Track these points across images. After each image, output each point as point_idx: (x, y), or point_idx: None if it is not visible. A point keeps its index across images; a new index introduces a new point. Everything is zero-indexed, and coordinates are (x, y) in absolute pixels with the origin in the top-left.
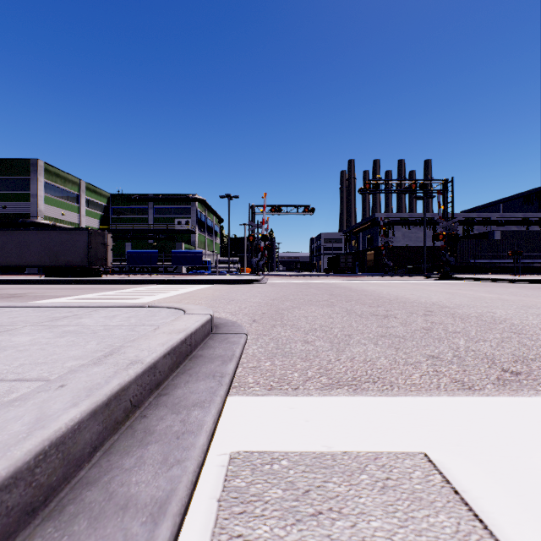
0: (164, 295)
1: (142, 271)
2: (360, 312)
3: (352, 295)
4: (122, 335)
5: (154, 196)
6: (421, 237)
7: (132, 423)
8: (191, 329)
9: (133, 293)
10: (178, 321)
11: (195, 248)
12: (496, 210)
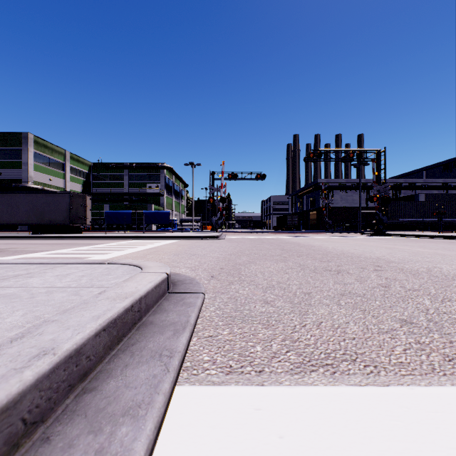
0: (132, 250)
1: (118, 229)
2: (313, 267)
3: (302, 250)
4: (60, 300)
5: (128, 164)
6: (356, 200)
7: None
8: (141, 292)
9: (104, 248)
10: (130, 282)
11: (164, 208)
12: (420, 176)
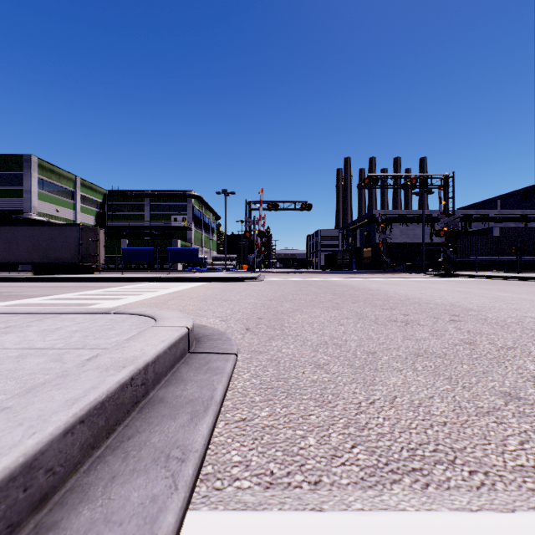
0: (151, 294)
1: (138, 268)
2: (374, 316)
3: (357, 294)
4: (31, 370)
5: (150, 193)
6: (419, 234)
7: None
8: (147, 357)
9: (118, 292)
10: (135, 341)
11: (192, 244)
12: (493, 206)
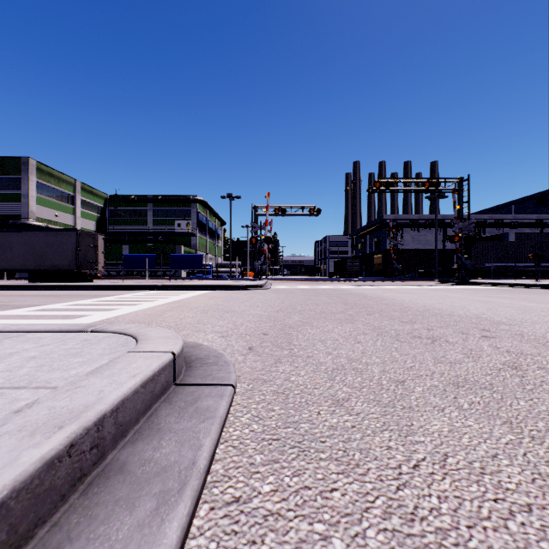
0: (148, 304)
1: (140, 275)
2: (394, 331)
3: (371, 304)
4: None
5: (153, 197)
6: (431, 240)
7: None
8: (103, 405)
9: (113, 302)
10: (98, 376)
11: (196, 251)
12: (508, 212)
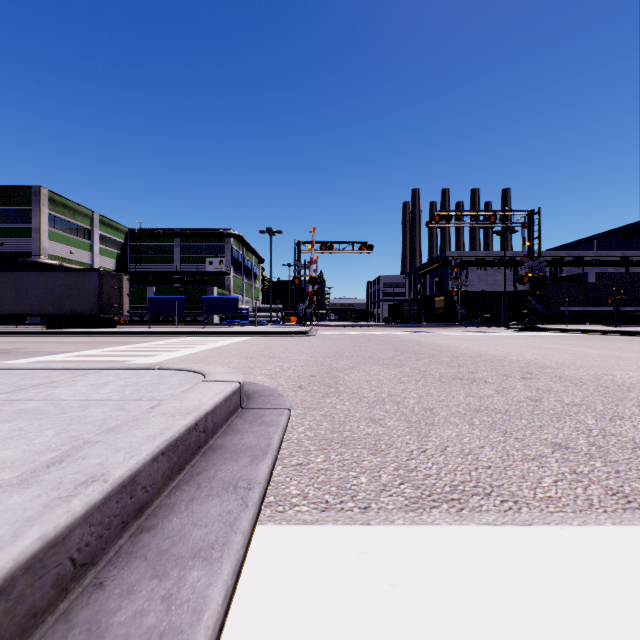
0: (188, 351)
1: (166, 321)
2: (438, 374)
3: (423, 351)
4: (101, 417)
5: (181, 231)
6: (500, 281)
7: (71, 606)
8: (207, 406)
9: (149, 349)
10: (191, 393)
11: (230, 293)
12: (589, 247)
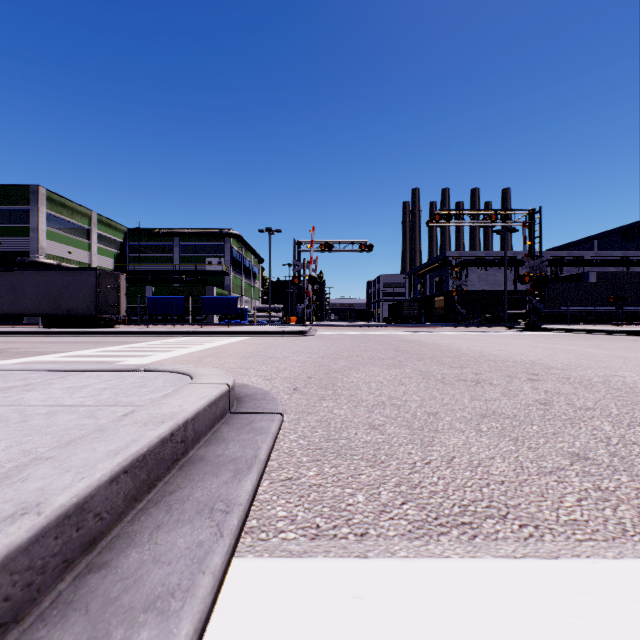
0: (183, 351)
1: (165, 321)
2: (440, 375)
3: (424, 351)
4: (65, 426)
5: (180, 231)
6: (500, 280)
7: None
8: (186, 413)
9: (144, 349)
10: (172, 398)
11: (230, 293)
12: (590, 247)
